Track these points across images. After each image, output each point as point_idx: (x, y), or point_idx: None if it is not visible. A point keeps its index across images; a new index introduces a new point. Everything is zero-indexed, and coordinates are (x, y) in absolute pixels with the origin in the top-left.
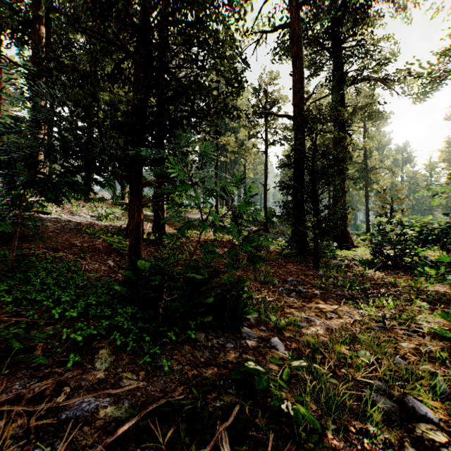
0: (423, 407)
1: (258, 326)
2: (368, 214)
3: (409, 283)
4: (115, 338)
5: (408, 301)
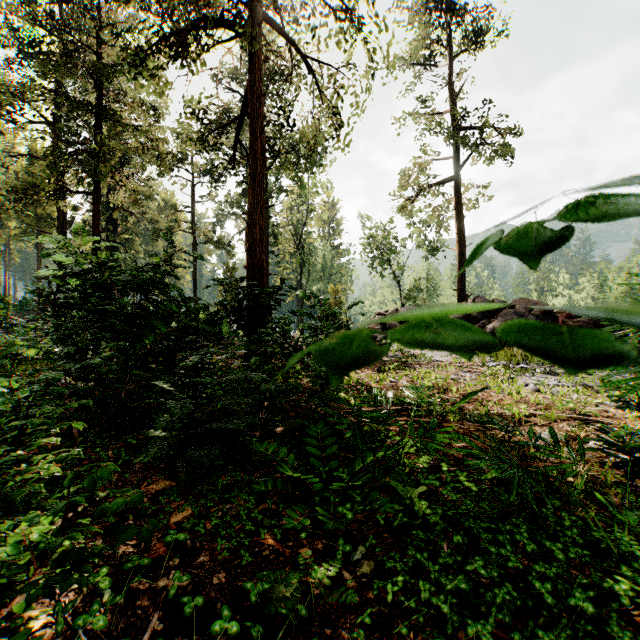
0: None
1: None
2: None
3: None
4: None
5: None
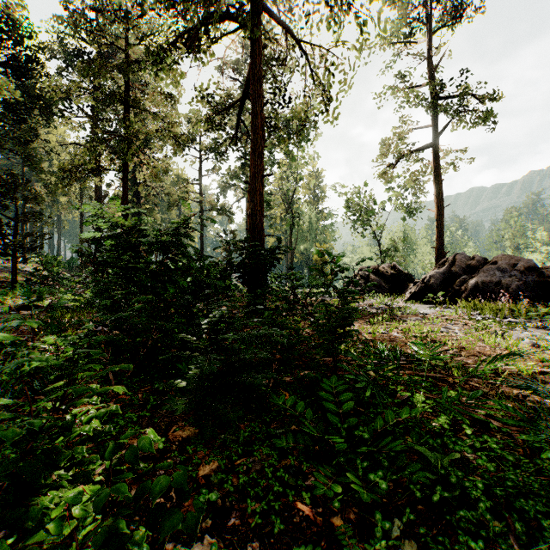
0: None
1: None
2: None
3: None
4: None
5: None
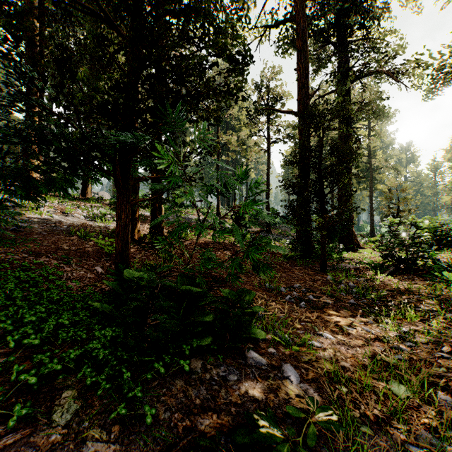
0: None
1: (266, 348)
2: (372, 215)
3: (426, 290)
4: (84, 375)
5: (430, 311)
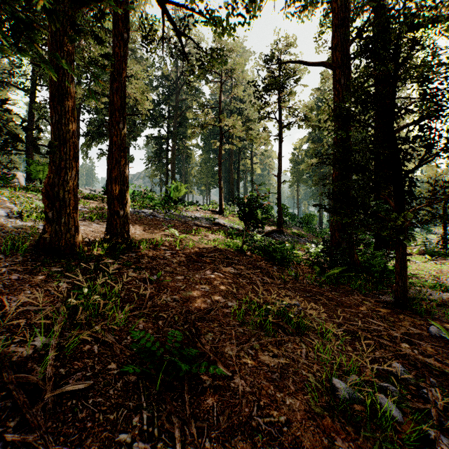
0: None
1: None
2: None
3: None
4: None
5: None
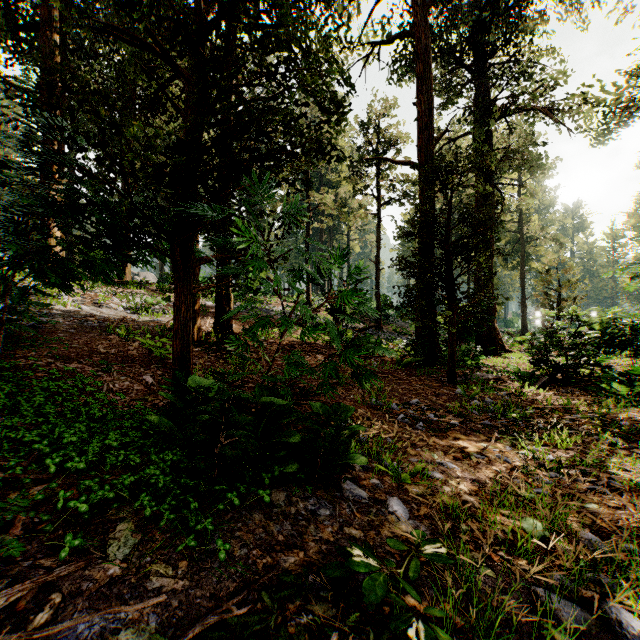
0: (635, 621)
1: (368, 478)
2: (524, 304)
3: (589, 407)
4: (142, 505)
5: (590, 435)
